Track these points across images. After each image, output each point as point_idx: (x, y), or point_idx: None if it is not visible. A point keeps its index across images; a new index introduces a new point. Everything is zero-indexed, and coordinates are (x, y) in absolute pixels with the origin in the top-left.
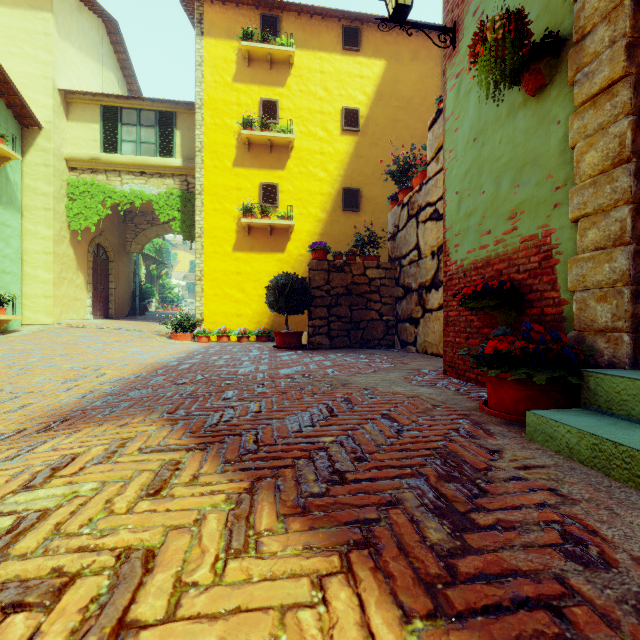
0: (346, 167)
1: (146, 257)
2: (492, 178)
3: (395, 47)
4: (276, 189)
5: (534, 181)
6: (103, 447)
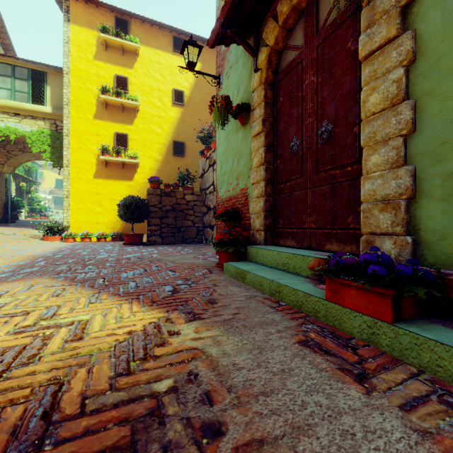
0: (175, 127)
1: (16, 176)
2: (232, 158)
3: (207, 56)
4: (126, 137)
5: (243, 164)
6: (21, 287)
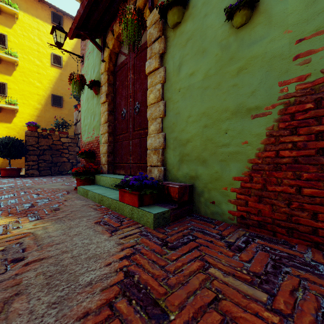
0: (54, 84)
1: None
2: (90, 115)
3: None
4: (5, 86)
5: (97, 120)
6: None
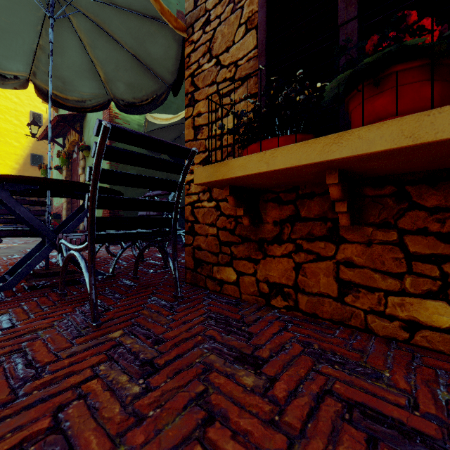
0: (34, 142)
1: None
2: None
3: None
4: None
5: None
6: None
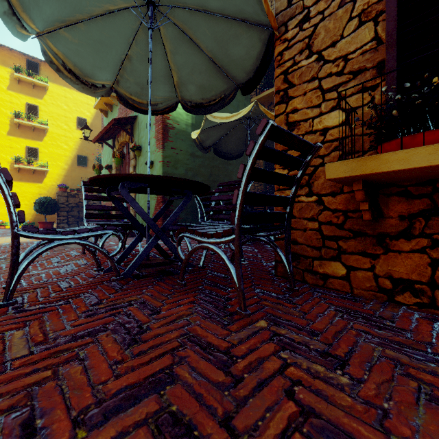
0: (80, 145)
1: None
2: None
3: None
4: (37, 151)
5: None
6: None
